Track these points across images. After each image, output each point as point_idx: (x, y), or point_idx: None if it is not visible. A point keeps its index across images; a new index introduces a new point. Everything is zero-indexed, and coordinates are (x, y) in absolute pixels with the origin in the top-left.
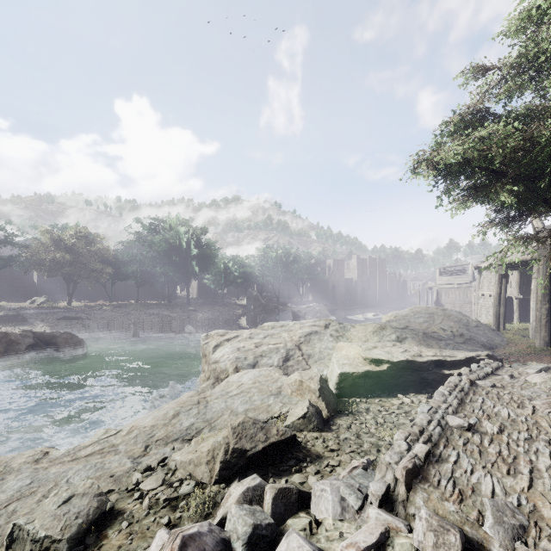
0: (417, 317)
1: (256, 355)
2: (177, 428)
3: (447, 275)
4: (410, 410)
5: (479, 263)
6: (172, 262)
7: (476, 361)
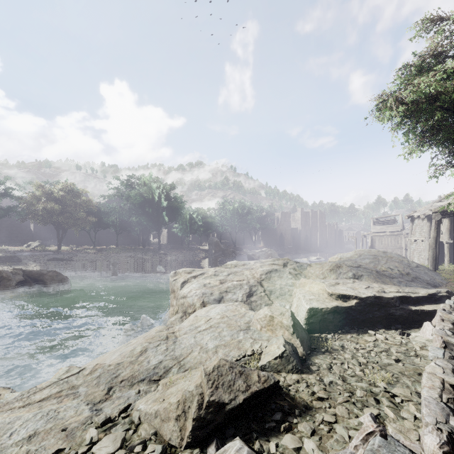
0: (363, 258)
1: (221, 291)
2: (144, 366)
3: (379, 224)
4: (387, 348)
5: (411, 213)
6: (146, 212)
7: (438, 297)
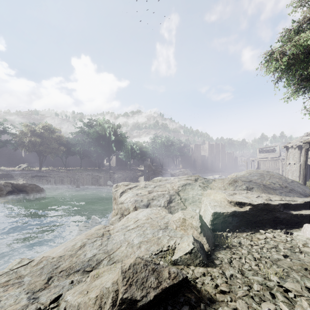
0: (253, 175)
1: (148, 199)
2: (81, 259)
3: (263, 152)
4: (276, 244)
5: (286, 144)
6: (100, 144)
7: None
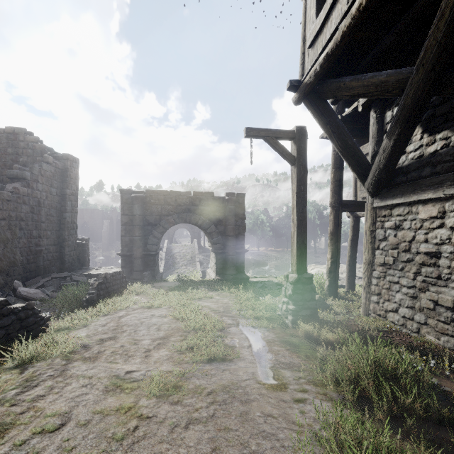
0: None
1: (323, 273)
2: None
3: None
4: None
5: None
6: None
7: None
